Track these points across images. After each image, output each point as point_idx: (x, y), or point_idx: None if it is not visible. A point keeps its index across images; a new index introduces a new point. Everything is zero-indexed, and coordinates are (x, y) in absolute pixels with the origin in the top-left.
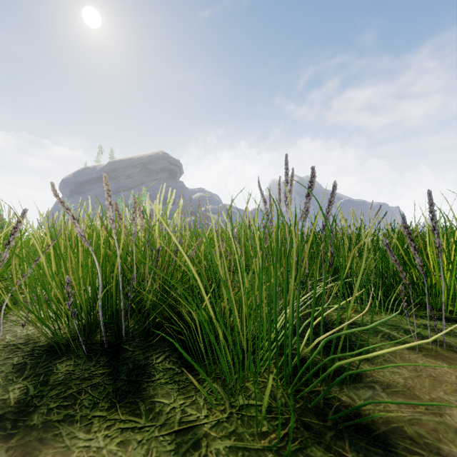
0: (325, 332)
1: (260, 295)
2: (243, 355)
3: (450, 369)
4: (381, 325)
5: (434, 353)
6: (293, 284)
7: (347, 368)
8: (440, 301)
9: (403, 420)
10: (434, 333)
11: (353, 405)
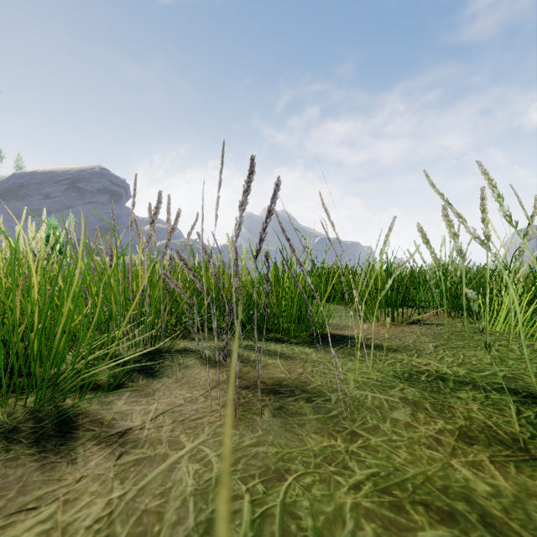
0: (150, 359)
1: (31, 322)
2: (28, 387)
3: (213, 374)
4: (211, 349)
5: (219, 364)
6: (68, 309)
7: (107, 381)
8: (278, 325)
9: (115, 412)
10: (245, 350)
11: (87, 409)
